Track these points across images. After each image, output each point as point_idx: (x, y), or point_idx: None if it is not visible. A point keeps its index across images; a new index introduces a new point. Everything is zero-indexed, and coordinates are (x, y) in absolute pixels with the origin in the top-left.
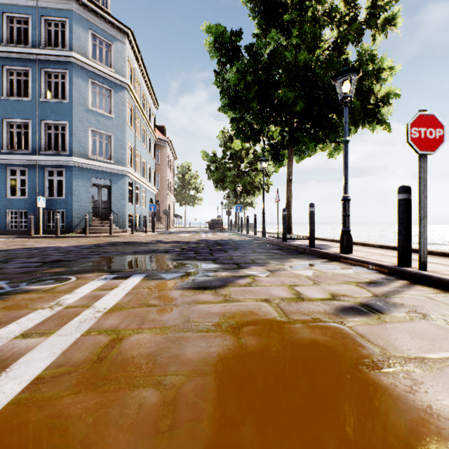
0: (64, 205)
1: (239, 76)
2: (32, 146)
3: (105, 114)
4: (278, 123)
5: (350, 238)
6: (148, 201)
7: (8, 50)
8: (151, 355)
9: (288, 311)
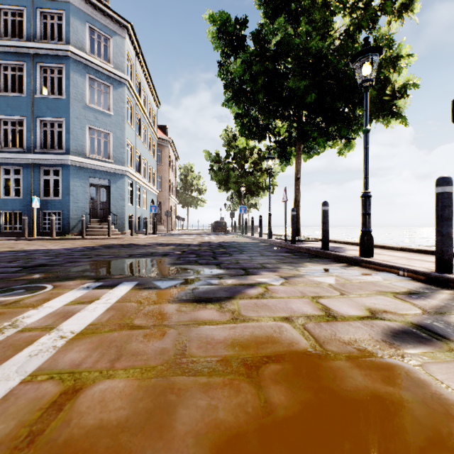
0: (61, 205)
1: (244, 66)
2: (27, 144)
3: (104, 111)
4: (286, 118)
5: (371, 239)
6: (149, 202)
7: (1, 44)
8: (117, 427)
9: (321, 337)
